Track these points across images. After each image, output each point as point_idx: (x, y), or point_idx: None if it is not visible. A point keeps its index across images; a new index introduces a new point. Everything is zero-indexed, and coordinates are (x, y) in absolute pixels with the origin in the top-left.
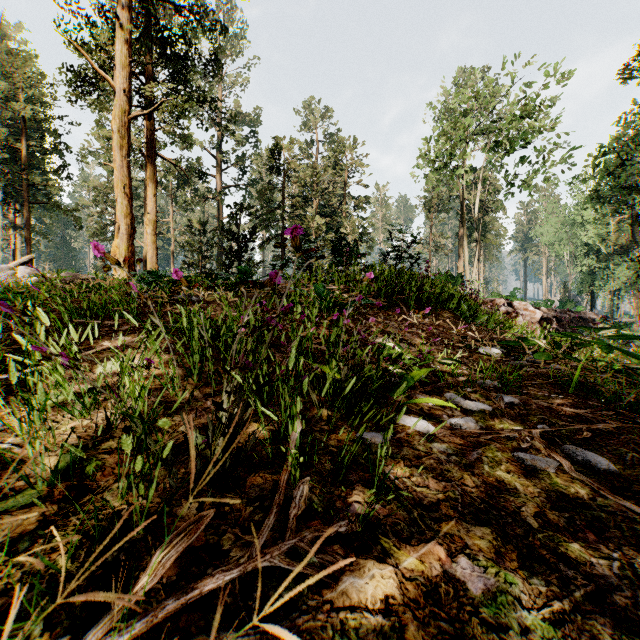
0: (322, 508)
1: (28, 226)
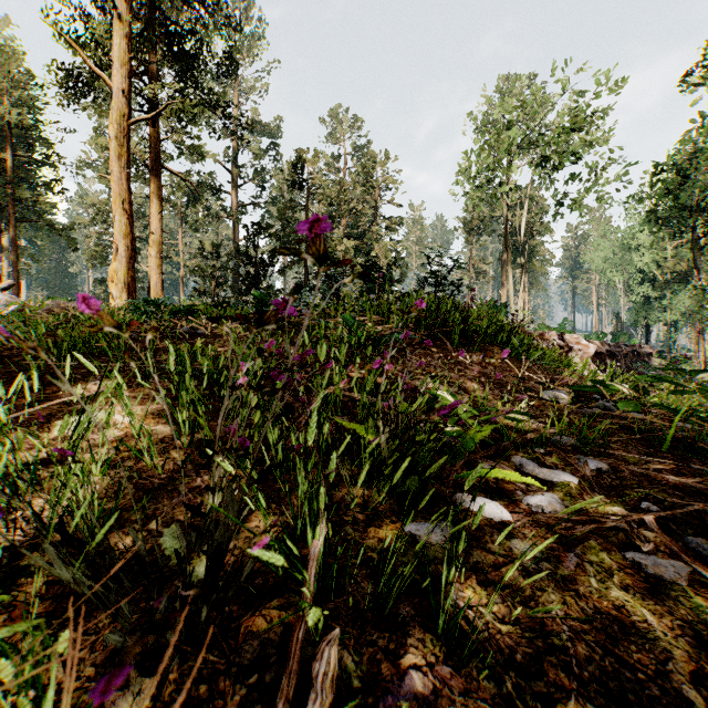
0: (360, 679)
1: (15, 247)
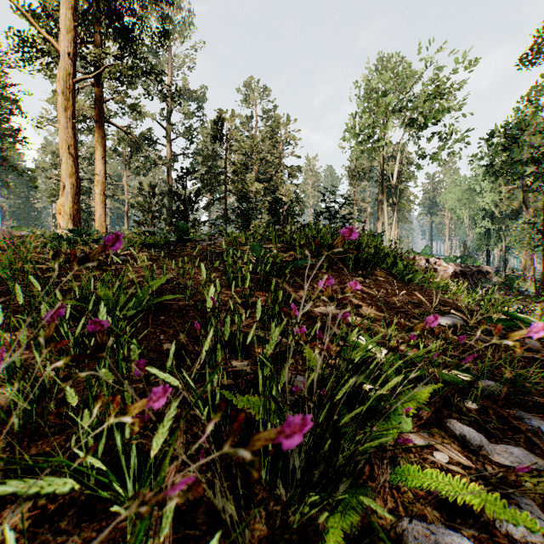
0: None
1: None
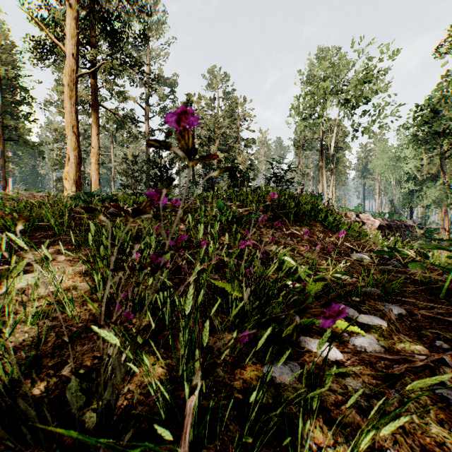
0: None
1: (3, 157)
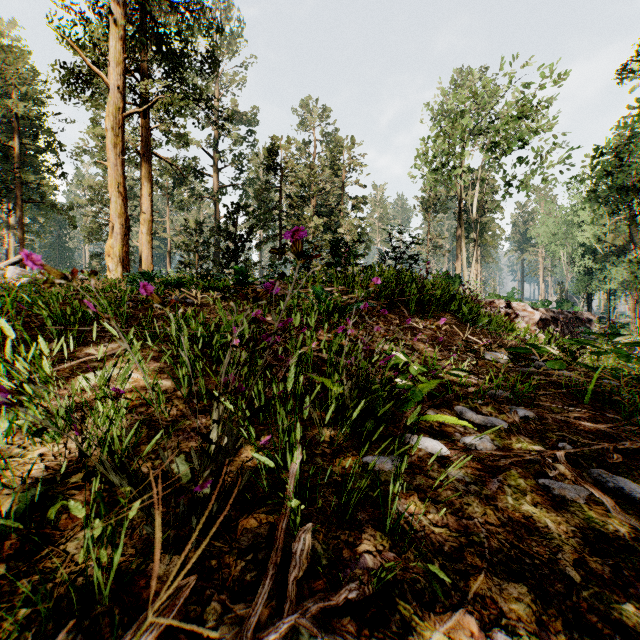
0: (327, 560)
1: (21, 225)
